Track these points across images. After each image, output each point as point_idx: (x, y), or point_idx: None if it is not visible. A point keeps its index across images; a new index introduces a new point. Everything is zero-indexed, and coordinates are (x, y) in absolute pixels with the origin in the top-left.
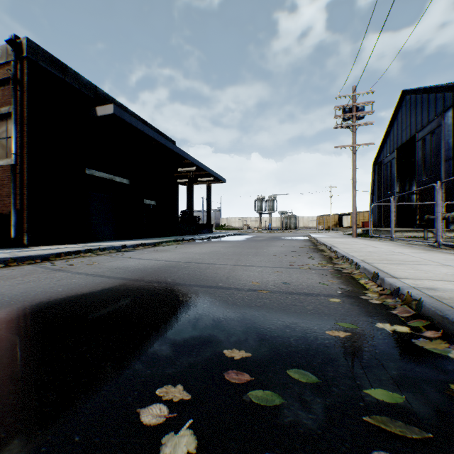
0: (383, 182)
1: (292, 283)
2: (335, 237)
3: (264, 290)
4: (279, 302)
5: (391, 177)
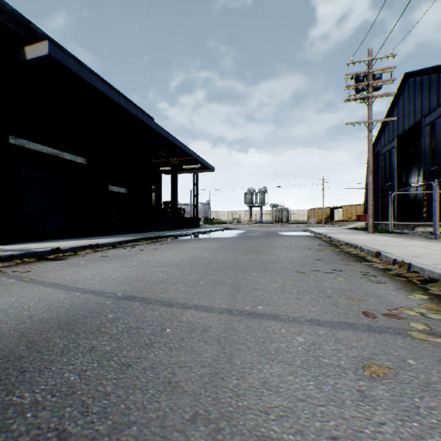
0: (380, 173)
1: None
2: (348, 234)
3: None
4: None
5: (391, 168)
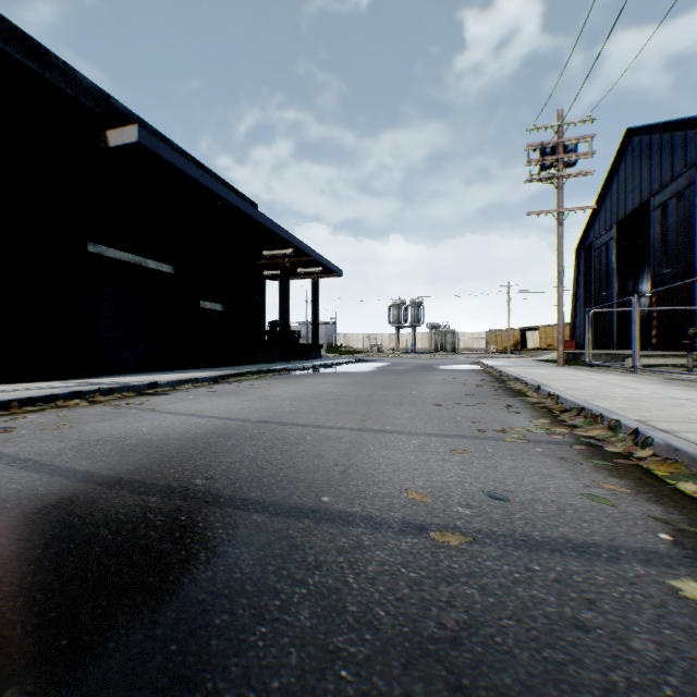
0: (593, 277)
1: (511, 493)
2: (528, 367)
3: (449, 527)
4: (515, 601)
5: (608, 269)
